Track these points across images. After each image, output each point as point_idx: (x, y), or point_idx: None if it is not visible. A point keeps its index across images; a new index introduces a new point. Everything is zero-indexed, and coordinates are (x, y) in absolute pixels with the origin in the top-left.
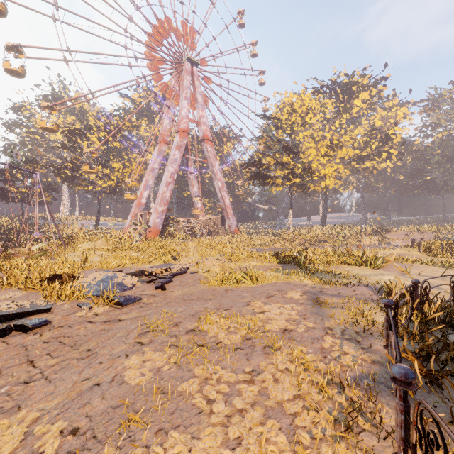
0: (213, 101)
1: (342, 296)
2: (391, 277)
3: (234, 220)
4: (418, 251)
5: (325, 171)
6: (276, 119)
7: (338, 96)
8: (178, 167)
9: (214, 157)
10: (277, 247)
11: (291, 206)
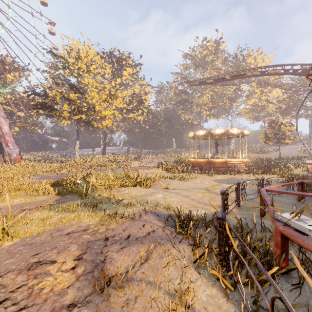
0: None
1: (135, 244)
2: (161, 194)
3: (16, 148)
4: (162, 170)
5: (106, 112)
6: (63, 59)
7: (113, 64)
8: None
9: None
10: (64, 173)
11: (78, 138)
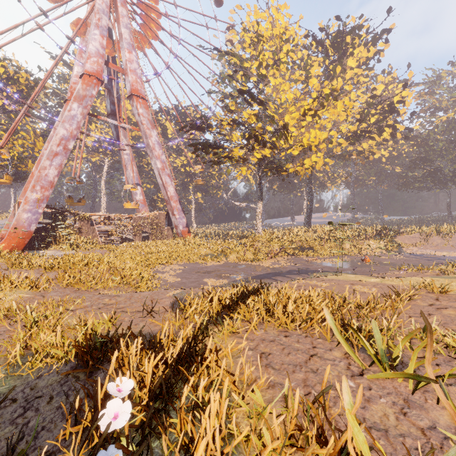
0: (154, 47)
1: None
2: None
3: (182, 217)
4: None
5: (311, 135)
6: (233, 55)
7: (326, 53)
8: (78, 130)
9: (149, 124)
10: (230, 262)
11: (261, 196)
